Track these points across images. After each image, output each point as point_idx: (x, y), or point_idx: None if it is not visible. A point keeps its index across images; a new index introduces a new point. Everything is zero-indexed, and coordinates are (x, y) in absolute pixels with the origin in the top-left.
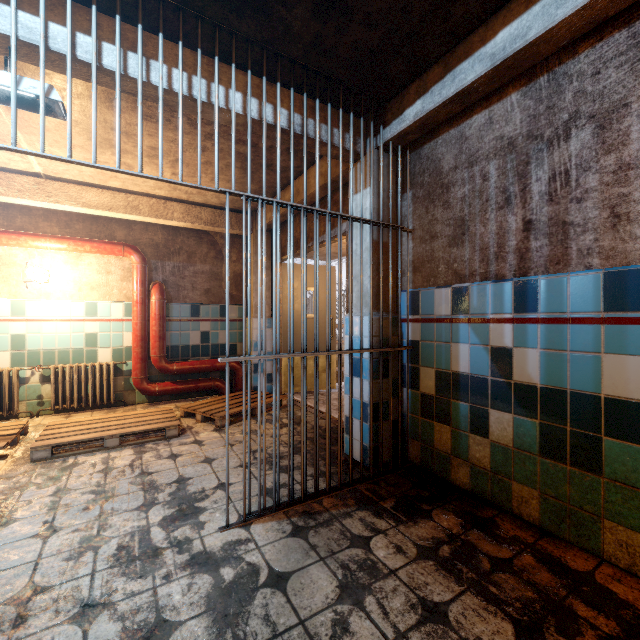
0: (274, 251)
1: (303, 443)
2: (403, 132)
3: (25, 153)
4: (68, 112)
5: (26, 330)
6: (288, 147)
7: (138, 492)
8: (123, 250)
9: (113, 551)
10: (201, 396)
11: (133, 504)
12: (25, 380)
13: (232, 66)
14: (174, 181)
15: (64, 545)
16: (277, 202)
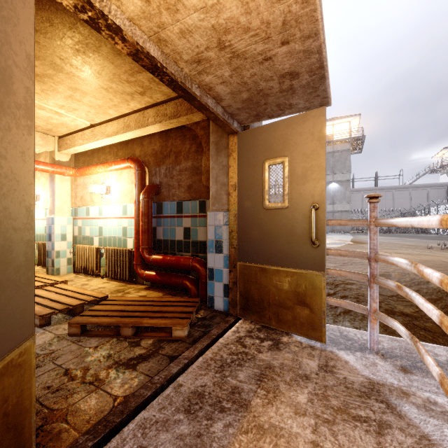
0: None
1: None
2: None
3: None
4: None
5: (103, 224)
6: None
7: None
8: (128, 163)
9: None
10: (184, 291)
11: None
12: (103, 254)
13: None
14: None
15: None
16: None
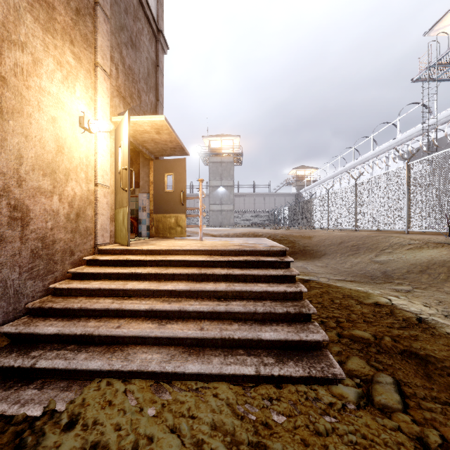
0: None
1: None
2: None
3: None
4: None
5: None
6: None
7: None
8: None
9: None
10: None
11: None
12: None
13: None
14: None
15: None
16: None
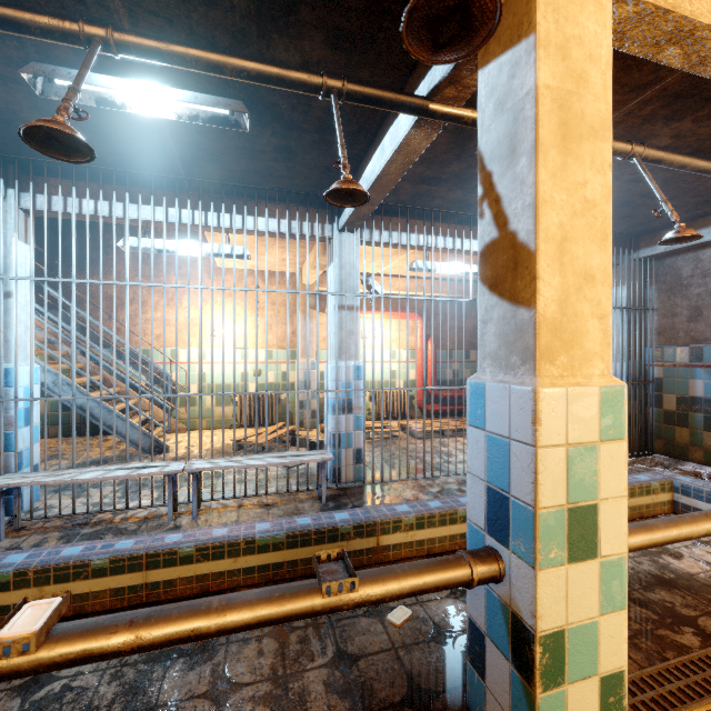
0: None
1: None
2: (654, 255)
3: None
4: None
5: None
6: None
7: None
8: (413, 316)
9: None
10: (453, 416)
11: None
12: None
13: None
14: None
15: None
16: None
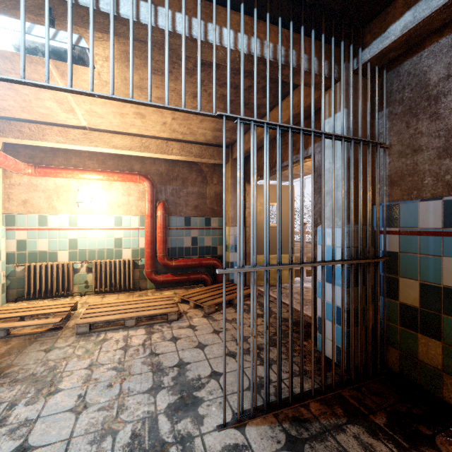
0: (265, 169)
1: (290, 349)
2: (385, 50)
3: (56, 89)
4: (90, 51)
5: (78, 236)
6: (264, 85)
7: (148, 373)
8: (139, 178)
9: (127, 439)
10: (191, 285)
11: (144, 386)
12: (77, 270)
13: (227, 0)
14: (178, 108)
15: (90, 424)
16: (267, 123)
